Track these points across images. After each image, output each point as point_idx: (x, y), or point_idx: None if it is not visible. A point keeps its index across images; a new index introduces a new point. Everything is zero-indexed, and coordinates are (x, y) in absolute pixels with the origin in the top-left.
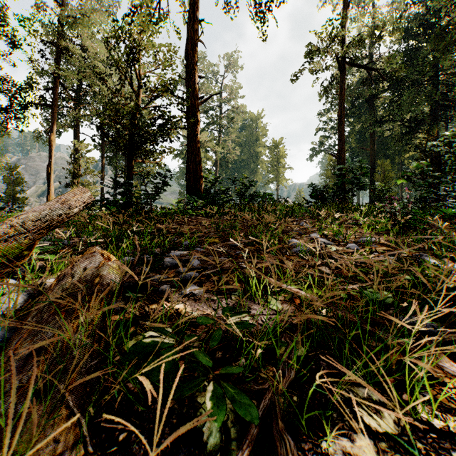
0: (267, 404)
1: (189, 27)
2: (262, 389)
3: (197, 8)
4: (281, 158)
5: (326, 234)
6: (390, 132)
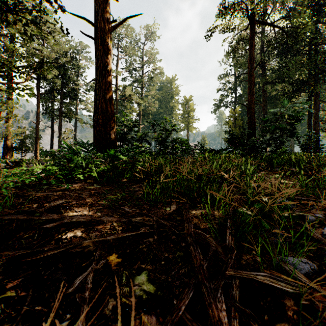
0: None
1: None
2: None
3: None
4: (190, 111)
5: None
6: (276, 92)
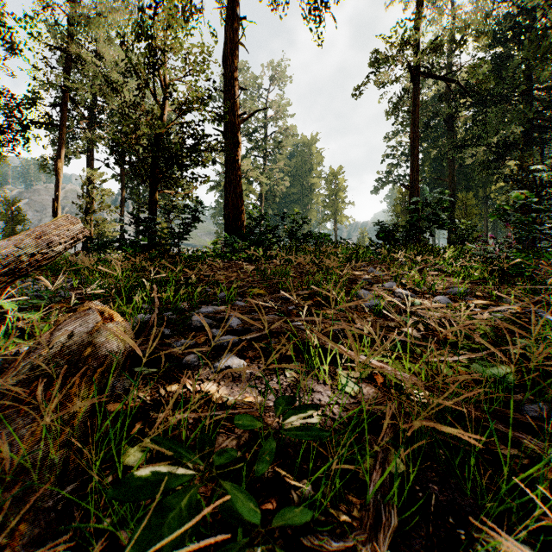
0: None
1: (228, 26)
2: (344, 545)
3: (238, 4)
4: (339, 191)
5: (405, 284)
6: (473, 160)
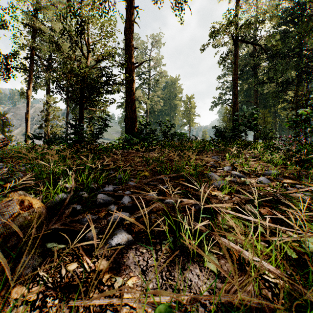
0: None
1: (127, 11)
2: None
3: None
4: (192, 108)
5: (237, 167)
6: (268, 90)
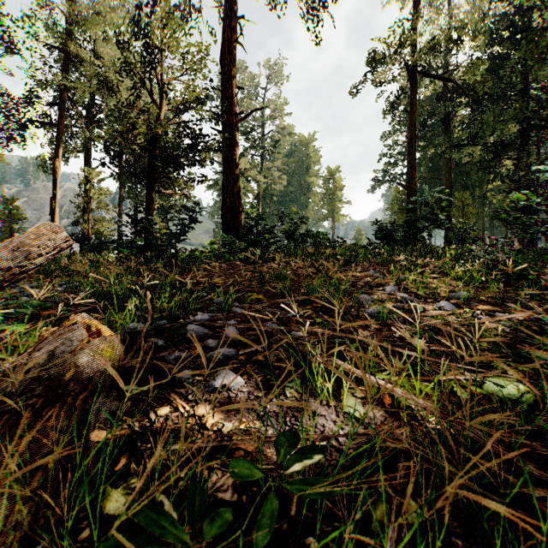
0: None
1: (226, 25)
2: None
3: (235, 2)
4: (337, 190)
5: (406, 287)
6: (470, 159)
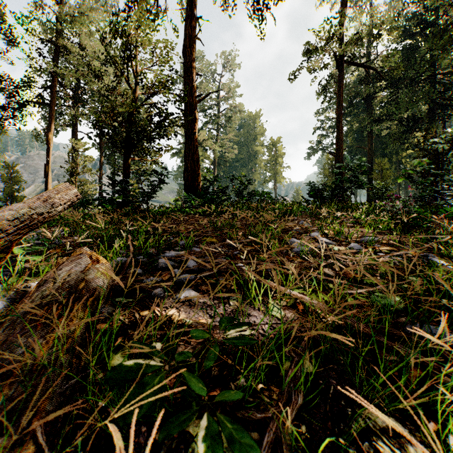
0: (272, 439)
1: (187, 24)
2: (265, 417)
3: (195, 6)
4: (278, 157)
5: (327, 233)
6: (388, 131)
